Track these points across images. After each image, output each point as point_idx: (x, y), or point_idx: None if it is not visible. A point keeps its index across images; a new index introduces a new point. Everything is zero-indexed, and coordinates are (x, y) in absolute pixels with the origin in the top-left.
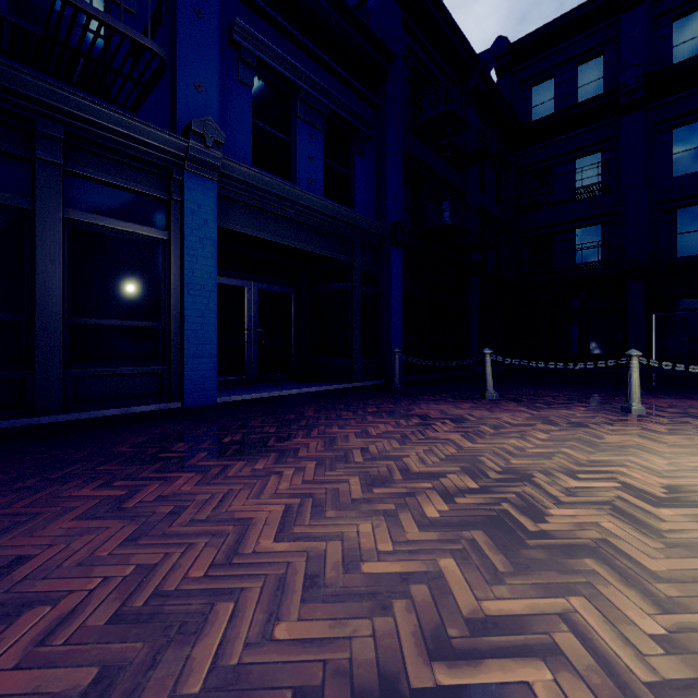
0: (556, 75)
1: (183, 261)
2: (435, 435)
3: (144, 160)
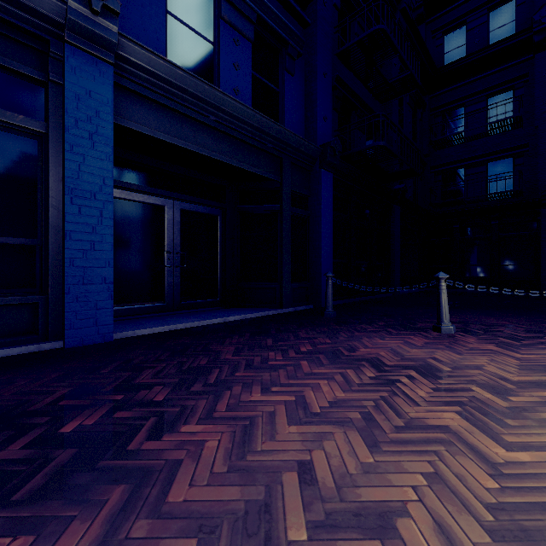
0: (469, 22)
1: (64, 159)
2: (418, 415)
3: (5, 22)
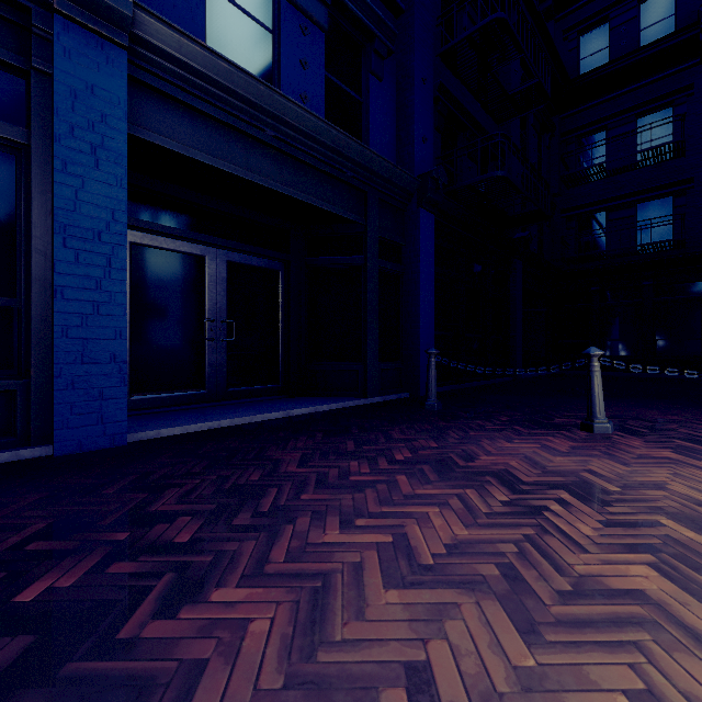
0: (612, 17)
1: (53, 183)
2: (589, 569)
3: None
